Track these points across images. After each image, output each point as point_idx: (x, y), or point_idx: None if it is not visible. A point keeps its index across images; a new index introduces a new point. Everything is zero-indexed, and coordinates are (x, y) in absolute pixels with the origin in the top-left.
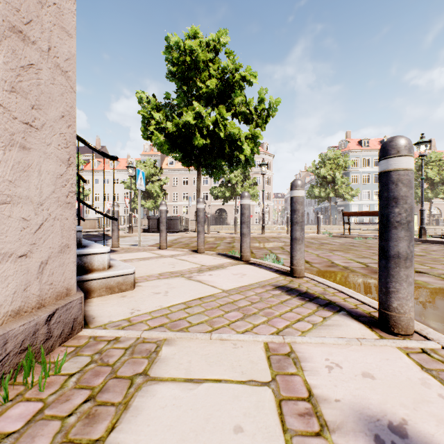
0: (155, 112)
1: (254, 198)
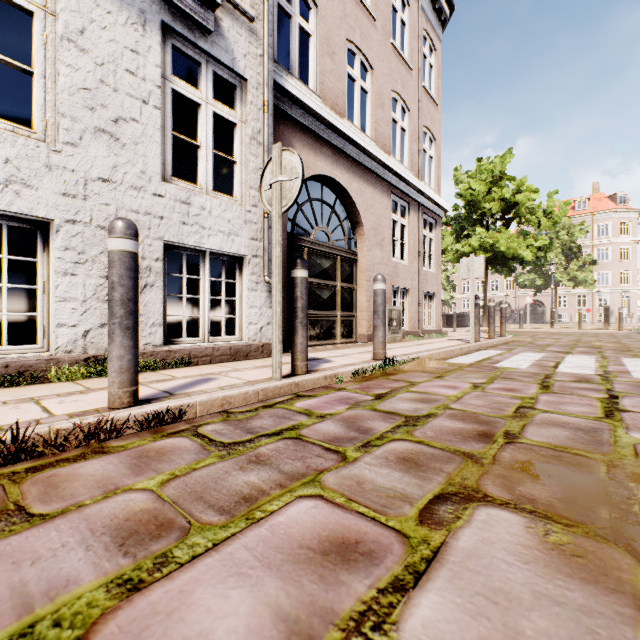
0: (445, 233)
1: (586, 285)
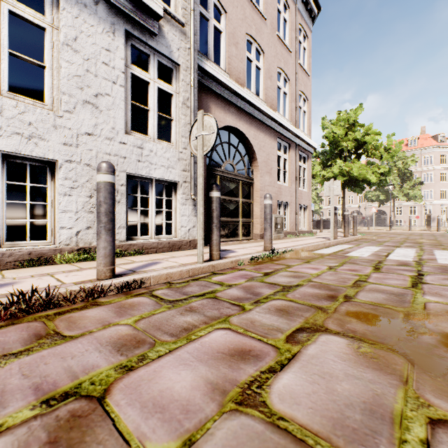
0: (315, 163)
1: (416, 199)
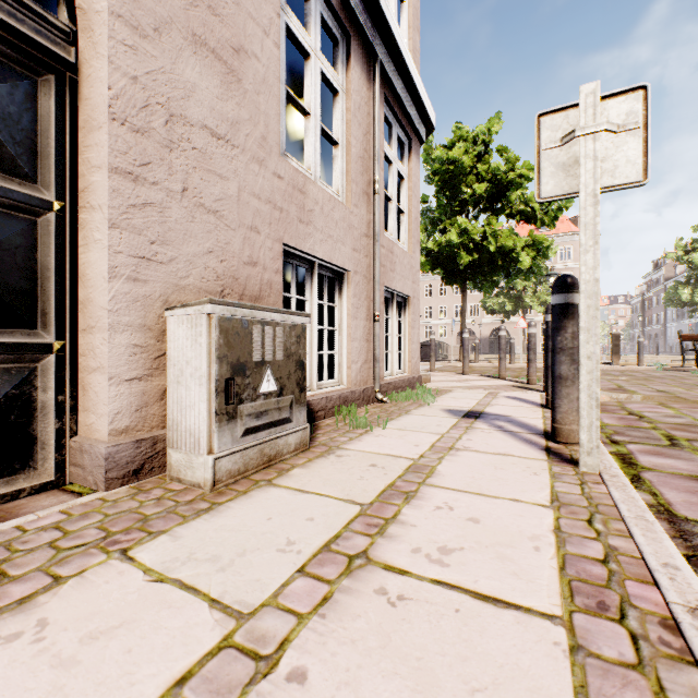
0: None
1: None
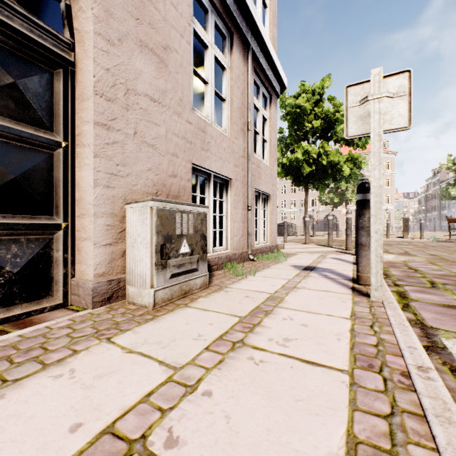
0: None
1: None
